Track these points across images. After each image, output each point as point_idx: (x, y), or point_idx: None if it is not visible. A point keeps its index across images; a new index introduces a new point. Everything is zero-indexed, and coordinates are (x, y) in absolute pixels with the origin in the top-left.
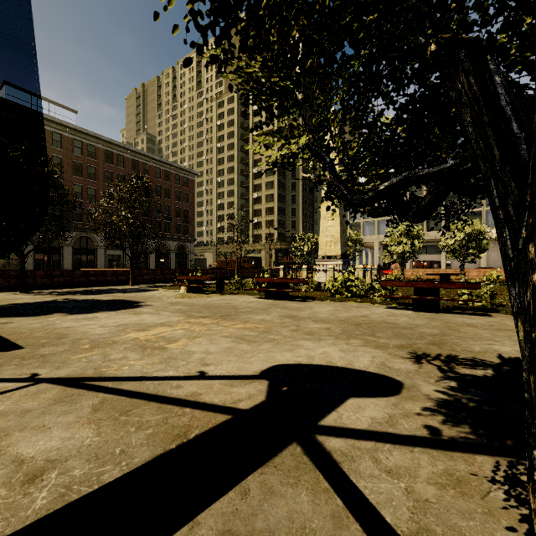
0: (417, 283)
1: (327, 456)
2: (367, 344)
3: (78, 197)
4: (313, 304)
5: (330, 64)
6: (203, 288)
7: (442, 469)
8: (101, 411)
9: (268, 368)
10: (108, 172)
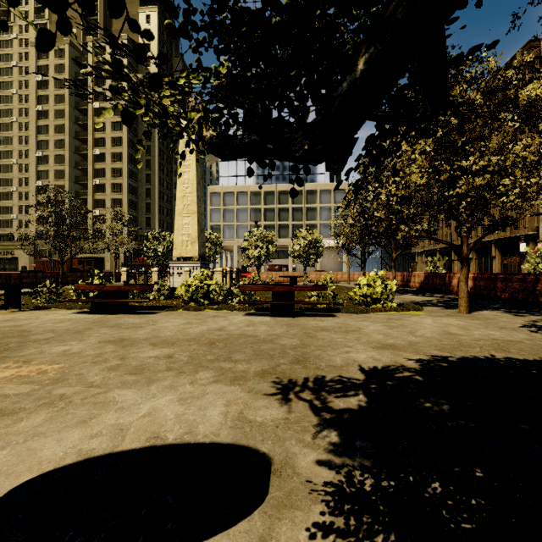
0: (275, 287)
1: None
2: (220, 378)
3: None
4: (160, 317)
5: None
6: None
7: None
8: None
9: None
10: None
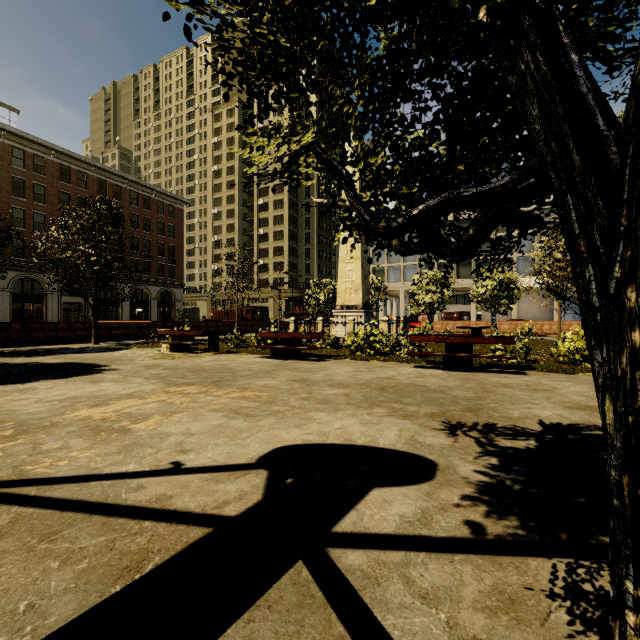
0: (448, 338)
1: (343, 581)
2: (393, 414)
3: (19, 225)
4: (330, 364)
5: (345, 25)
6: (191, 346)
7: (491, 584)
8: (9, 537)
9: (269, 453)
10: (63, 194)
